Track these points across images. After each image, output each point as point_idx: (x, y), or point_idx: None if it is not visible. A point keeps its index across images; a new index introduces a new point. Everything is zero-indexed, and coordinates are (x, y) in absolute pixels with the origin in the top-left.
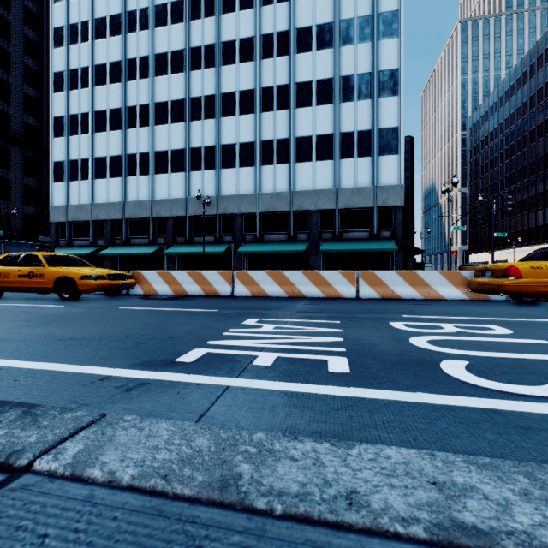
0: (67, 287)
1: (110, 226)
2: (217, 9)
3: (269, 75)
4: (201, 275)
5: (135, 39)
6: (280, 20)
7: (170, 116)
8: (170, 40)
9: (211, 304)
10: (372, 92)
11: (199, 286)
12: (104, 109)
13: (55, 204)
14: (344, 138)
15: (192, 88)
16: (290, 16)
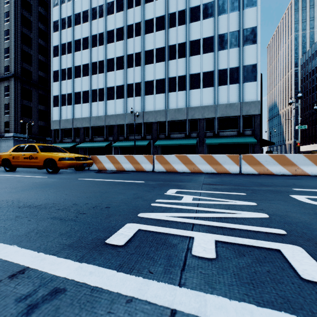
0: (51, 165)
1: (82, 131)
2: (142, 1)
3: (173, 38)
4: (133, 157)
5: (96, 23)
6: (180, 3)
7: (116, 66)
8: (116, 22)
9: (139, 177)
10: (239, 43)
11: (131, 165)
12: (79, 64)
13: (54, 119)
14: (221, 73)
15: (128, 49)
16: (186, 0)
